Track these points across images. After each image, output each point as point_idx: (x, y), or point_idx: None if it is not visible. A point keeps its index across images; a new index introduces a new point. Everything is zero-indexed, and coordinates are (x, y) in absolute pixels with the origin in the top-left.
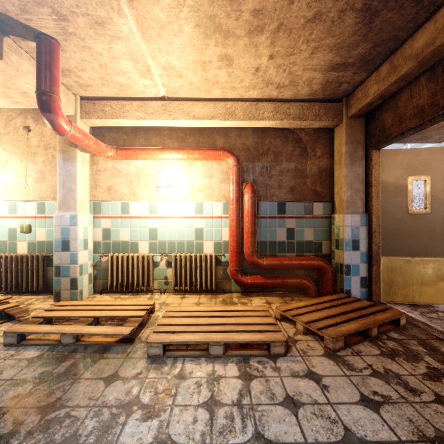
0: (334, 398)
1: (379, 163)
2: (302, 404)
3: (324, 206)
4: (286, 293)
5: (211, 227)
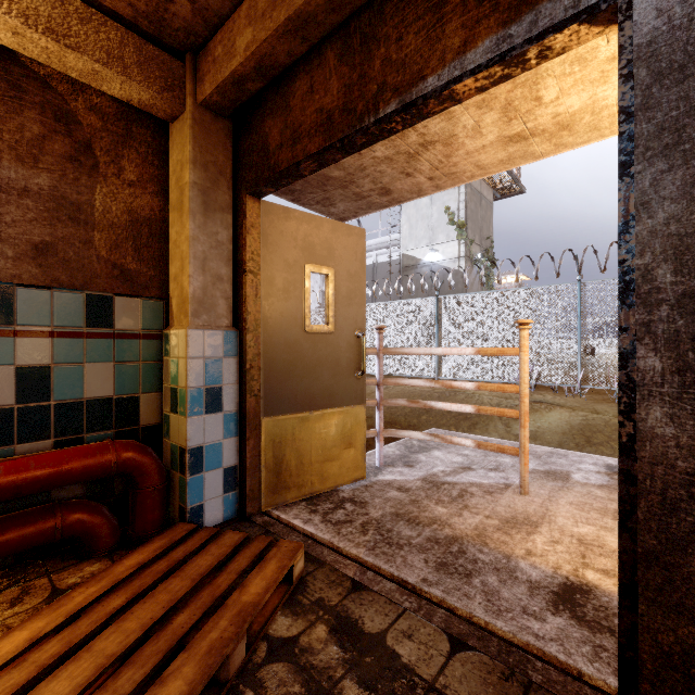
0: None
1: (260, 227)
2: None
3: (145, 308)
4: (14, 571)
5: None
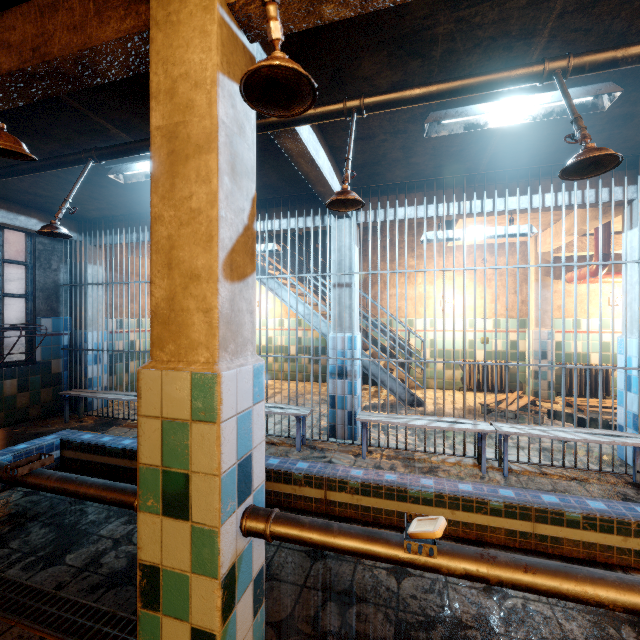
0: None
1: None
2: None
3: None
4: None
5: None
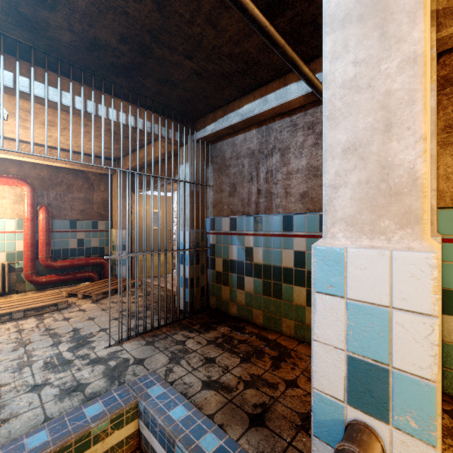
0: (89, 313)
1: (137, 201)
2: (72, 318)
3: (106, 223)
4: (77, 284)
5: (4, 240)
